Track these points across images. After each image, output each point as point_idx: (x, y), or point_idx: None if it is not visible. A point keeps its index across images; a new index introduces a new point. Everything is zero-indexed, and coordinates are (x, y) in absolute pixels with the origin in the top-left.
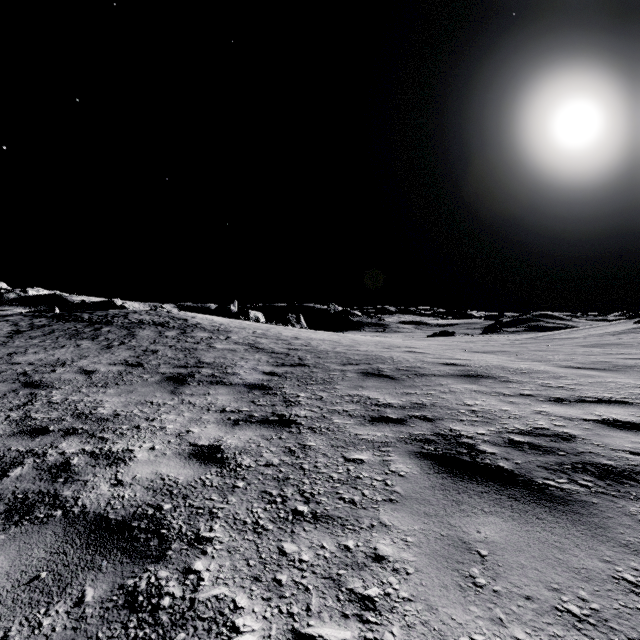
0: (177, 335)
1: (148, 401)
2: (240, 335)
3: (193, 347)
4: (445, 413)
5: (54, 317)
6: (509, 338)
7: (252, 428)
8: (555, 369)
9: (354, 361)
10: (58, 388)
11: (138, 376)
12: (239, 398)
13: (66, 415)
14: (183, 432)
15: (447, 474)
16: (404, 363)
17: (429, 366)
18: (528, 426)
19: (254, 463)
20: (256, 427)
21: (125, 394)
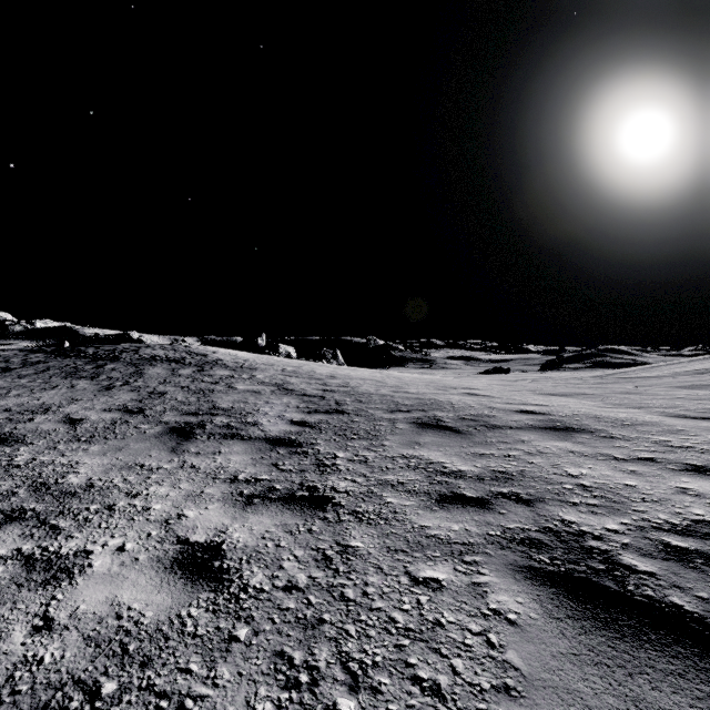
0: (193, 373)
1: (138, 464)
2: (267, 373)
3: (209, 388)
4: (544, 490)
5: (54, 352)
6: (575, 376)
7: (271, 511)
8: (666, 420)
9: (404, 407)
10: (29, 444)
11: (135, 427)
12: (258, 459)
13: (21, 486)
14: (173, 517)
15: (590, 622)
16: (467, 410)
17: (500, 414)
18: (681, 517)
19: (268, 583)
20: (277, 509)
21: (112, 453)
